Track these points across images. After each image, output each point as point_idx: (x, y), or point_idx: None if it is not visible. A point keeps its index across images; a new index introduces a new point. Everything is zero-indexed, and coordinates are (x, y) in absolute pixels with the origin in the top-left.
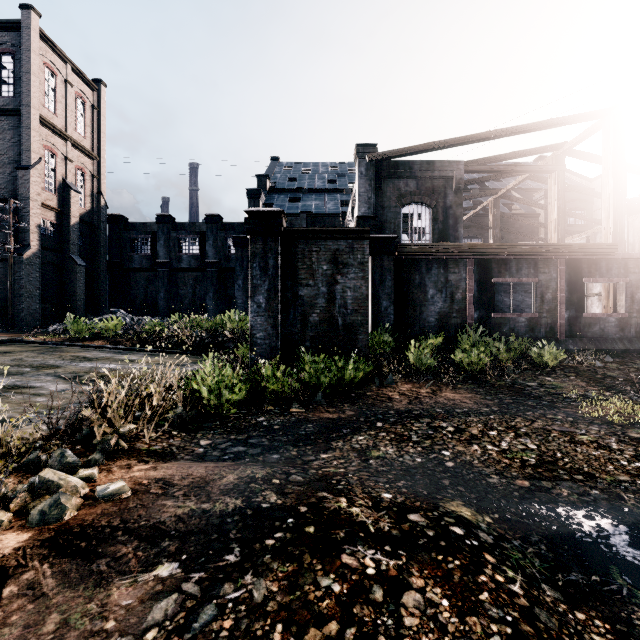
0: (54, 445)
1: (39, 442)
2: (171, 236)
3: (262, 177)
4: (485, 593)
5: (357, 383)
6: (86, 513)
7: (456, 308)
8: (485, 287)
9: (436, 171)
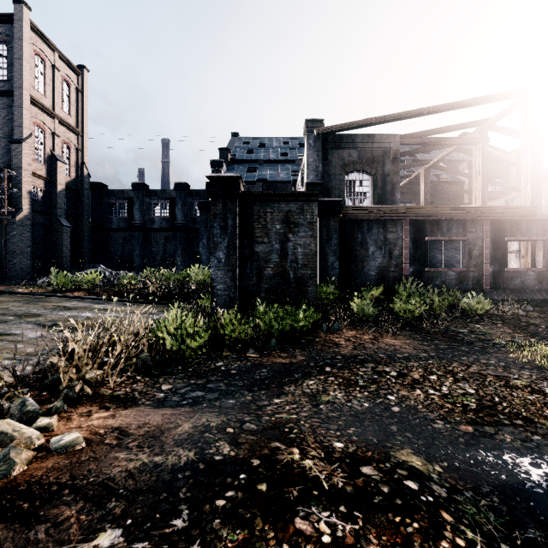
0: (20, 392)
1: (6, 389)
2: (145, 201)
3: (224, 150)
4: None
5: (307, 330)
6: (36, 467)
7: (394, 263)
8: (419, 245)
9: (375, 143)
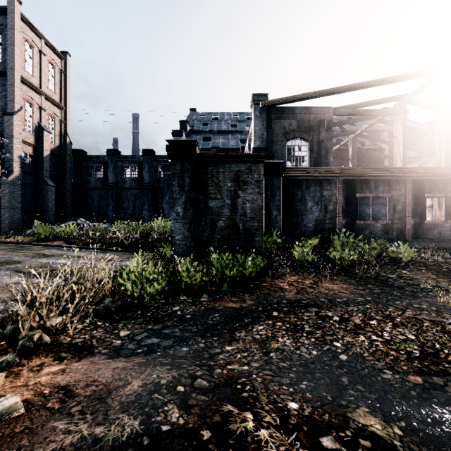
0: None
1: None
2: (118, 165)
3: (183, 122)
4: None
5: (254, 275)
6: None
7: (329, 216)
8: (351, 200)
9: (312, 114)
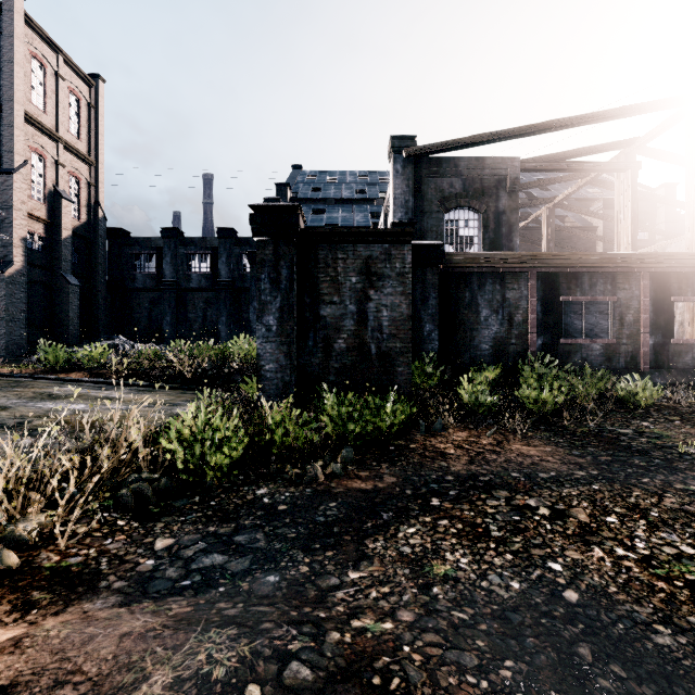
0: None
1: None
2: (179, 252)
3: (282, 186)
4: None
5: (396, 430)
6: None
7: (515, 333)
8: (551, 307)
9: (486, 169)
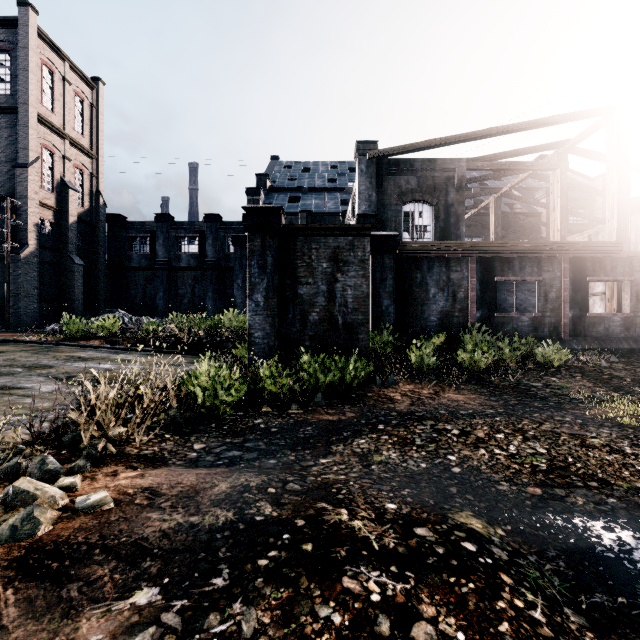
0: (37, 450)
1: (21, 447)
2: (170, 235)
3: (262, 176)
4: (505, 623)
5: (358, 384)
6: (62, 527)
7: (458, 307)
8: (488, 286)
9: (437, 168)
